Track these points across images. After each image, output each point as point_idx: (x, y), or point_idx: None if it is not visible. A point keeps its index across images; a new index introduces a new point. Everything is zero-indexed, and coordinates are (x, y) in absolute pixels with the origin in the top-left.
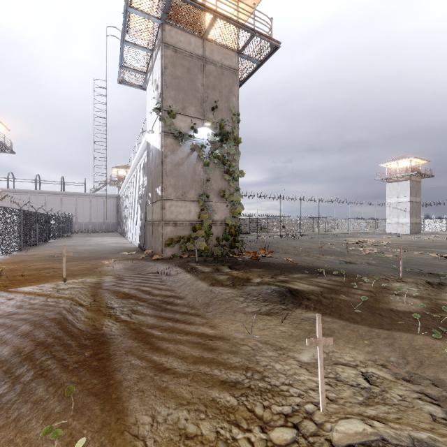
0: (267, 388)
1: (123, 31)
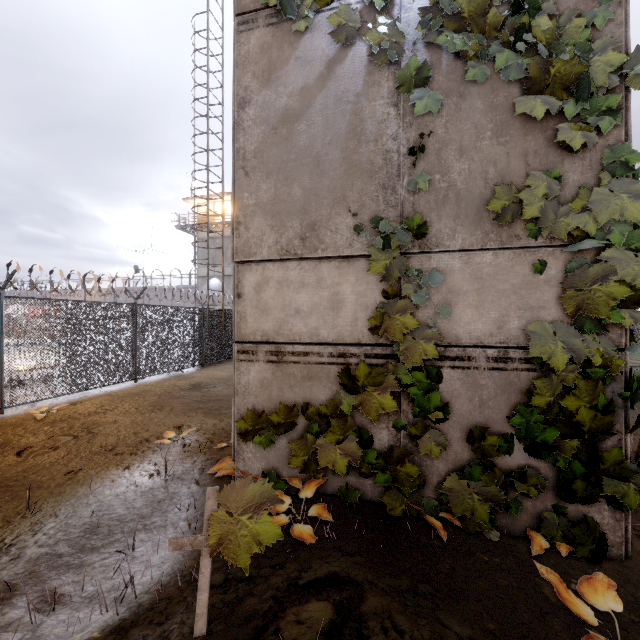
0: None
1: None
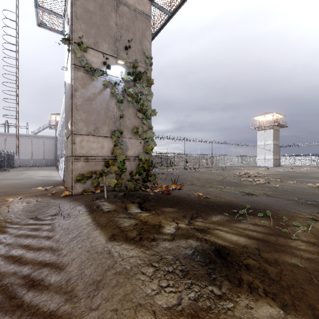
0: None
1: None
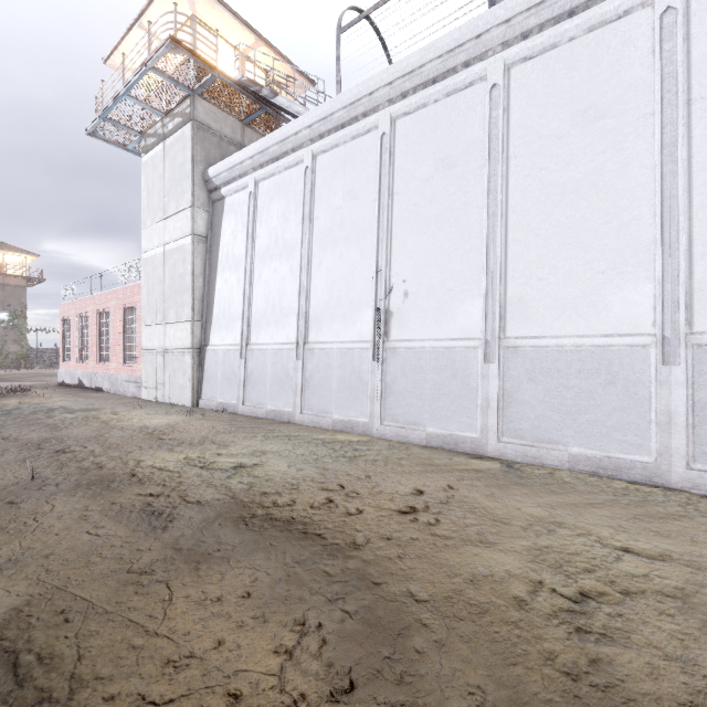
0: None
1: None
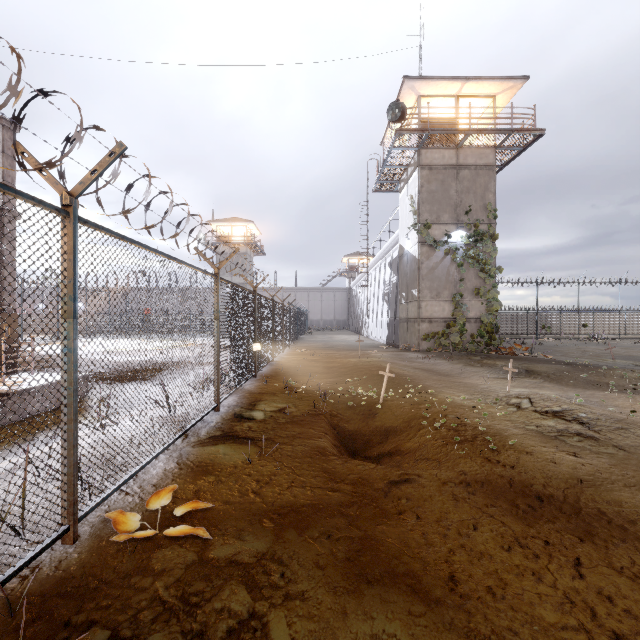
0: (488, 391)
1: (385, 162)
